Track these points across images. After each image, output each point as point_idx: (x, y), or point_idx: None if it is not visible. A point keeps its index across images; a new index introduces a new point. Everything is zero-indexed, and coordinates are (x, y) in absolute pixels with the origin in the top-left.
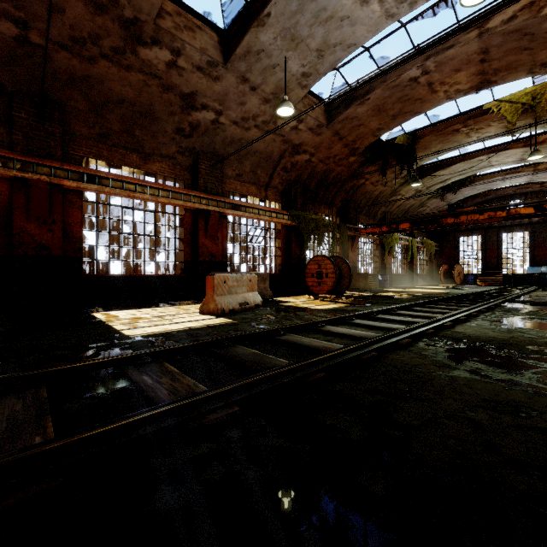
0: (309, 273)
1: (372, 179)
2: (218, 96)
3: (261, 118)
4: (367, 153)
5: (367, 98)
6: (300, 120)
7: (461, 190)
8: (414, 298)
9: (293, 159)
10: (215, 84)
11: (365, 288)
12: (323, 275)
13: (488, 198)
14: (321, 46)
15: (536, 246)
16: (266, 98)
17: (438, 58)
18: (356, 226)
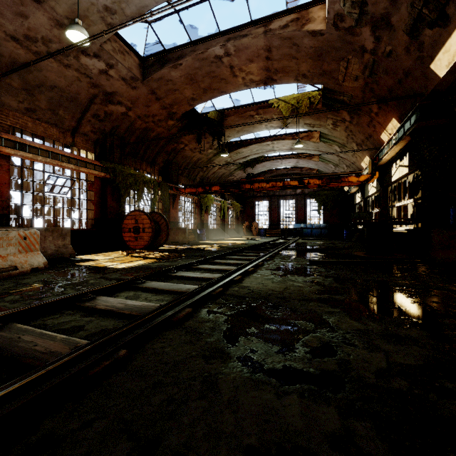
0: (126, 227)
1: (190, 146)
2: None
3: (57, 45)
4: (185, 120)
5: (179, 63)
6: (110, 65)
7: (257, 166)
8: (221, 249)
9: (107, 108)
10: None
11: (184, 241)
12: (140, 230)
13: (273, 175)
14: None
15: (298, 210)
16: (59, 21)
17: (236, 43)
18: (177, 186)
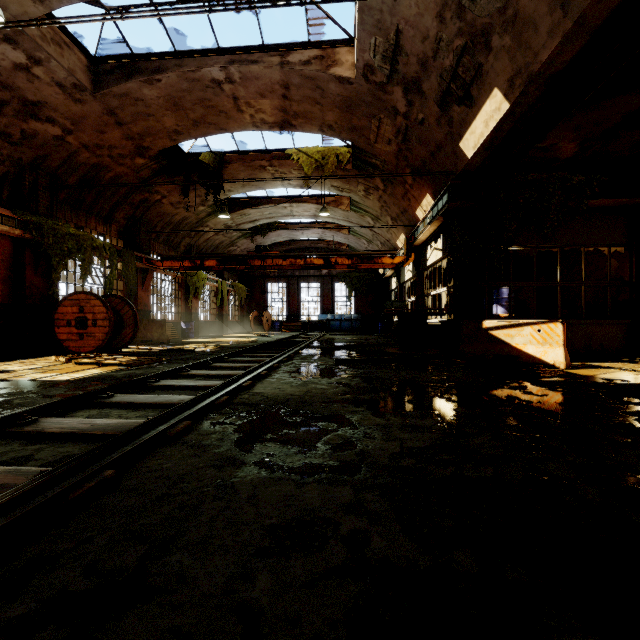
0: (63, 319)
1: (171, 198)
2: None
3: None
4: (163, 160)
5: (157, 78)
6: (35, 59)
7: (269, 234)
8: (220, 350)
9: (26, 124)
10: None
11: (161, 339)
12: (88, 323)
13: (291, 248)
14: None
15: (324, 296)
16: None
17: (242, 68)
18: (150, 257)
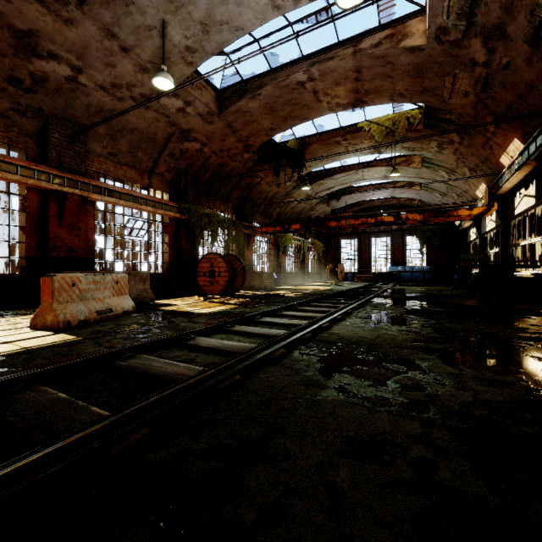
0: (201, 271)
1: (267, 179)
2: (73, 46)
3: (139, 89)
4: (262, 152)
5: (258, 93)
6: (188, 103)
7: (343, 198)
8: (303, 296)
9: (182, 146)
10: (68, 28)
11: (260, 286)
12: (216, 274)
13: (362, 208)
14: (206, 20)
15: (395, 249)
16: (143, 66)
17: (321, 67)
18: (253, 225)
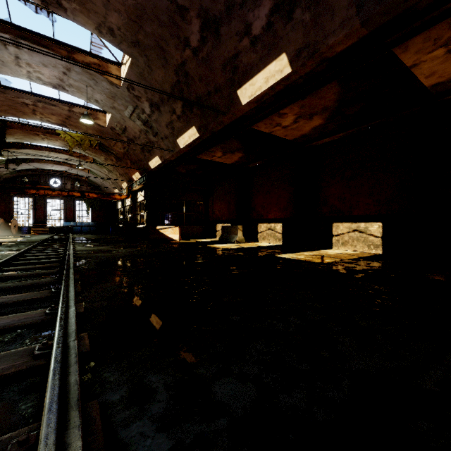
0: None
1: None
2: None
3: None
4: None
5: None
6: None
7: (23, 164)
8: (17, 243)
9: None
10: None
11: None
12: None
13: (38, 173)
14: None
15: (68, 209)
16: None
17: (46, 105)
18: None
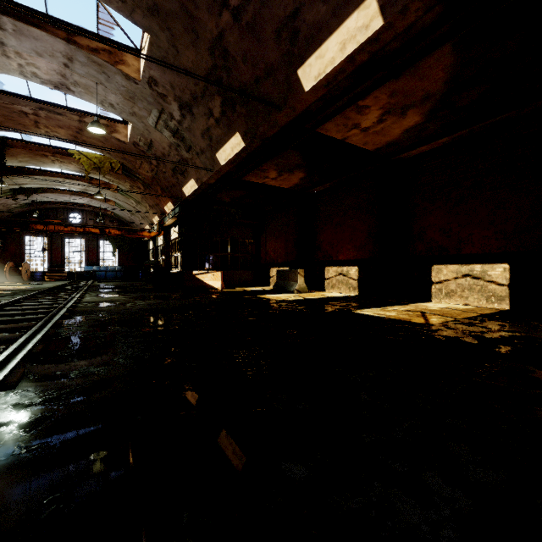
0: None
1: None
2: None
3: None
4: None
5: None
6: None
7: (34, 195)
8: (16, 292)
9: None
10: None
11: None
12: None
13: (54, 207)
14: None
15: (90, 251)
16: None
17: (49, 114)
18: None
